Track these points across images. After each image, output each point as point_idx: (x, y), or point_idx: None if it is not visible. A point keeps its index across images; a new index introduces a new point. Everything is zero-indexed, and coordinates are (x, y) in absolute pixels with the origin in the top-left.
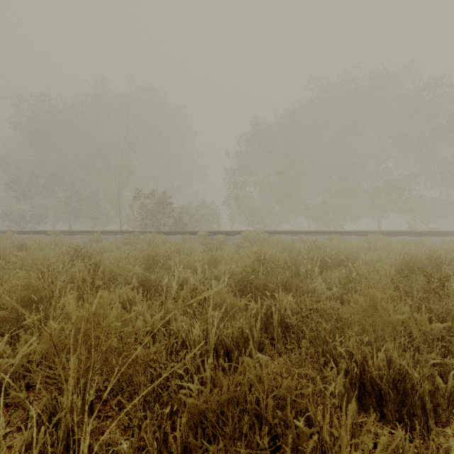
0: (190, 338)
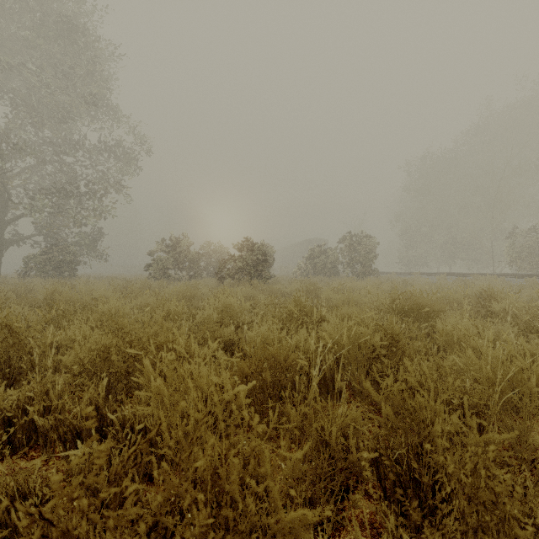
0: None
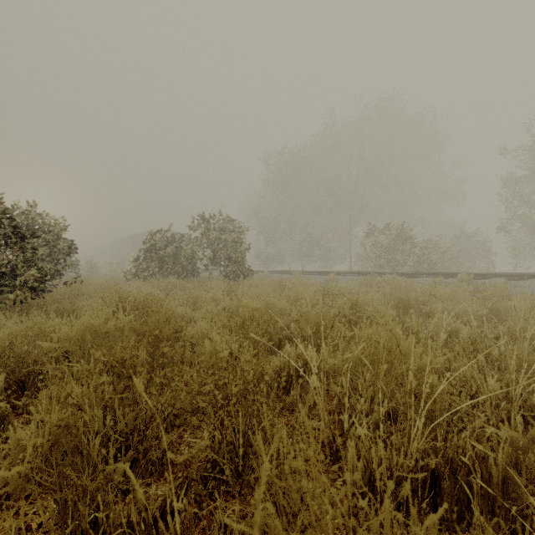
0: (483, 391)
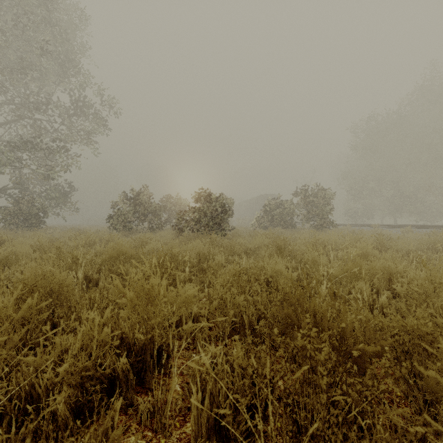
0: None
